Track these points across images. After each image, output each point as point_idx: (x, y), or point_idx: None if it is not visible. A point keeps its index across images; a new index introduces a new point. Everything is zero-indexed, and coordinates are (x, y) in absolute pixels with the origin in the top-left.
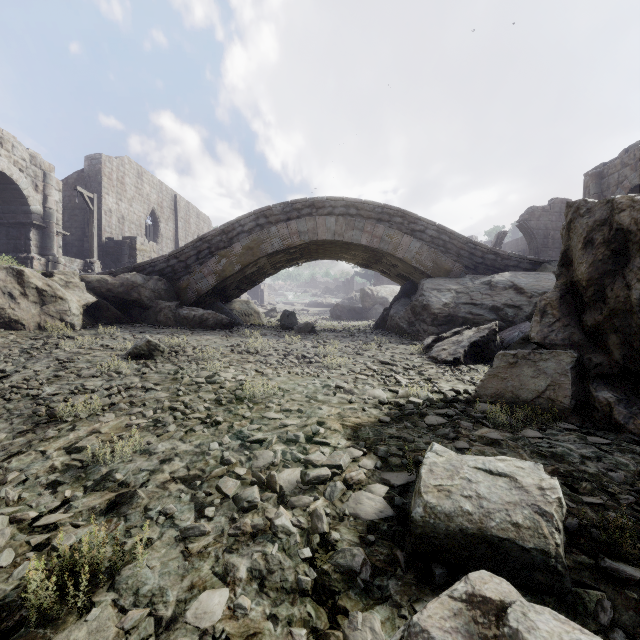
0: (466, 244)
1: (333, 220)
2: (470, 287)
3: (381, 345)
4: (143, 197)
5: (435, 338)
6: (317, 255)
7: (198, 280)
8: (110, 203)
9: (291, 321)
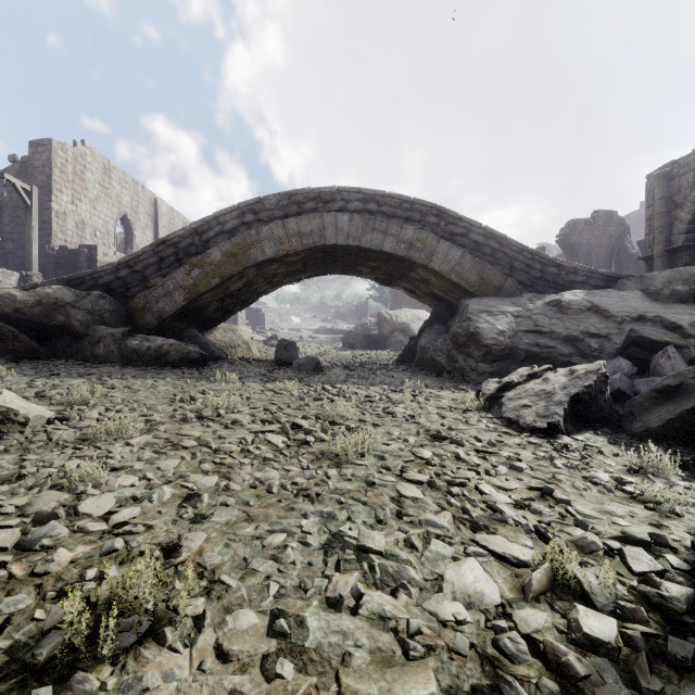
0: (521, 253)
1: (346, 218)
2: (531, 309)
3: (416, 392)
4: (111, 198)
5: (502, 384)
6: (325, 268)
7: (160, 298)
8: (64, 202)
9: (290, 354)
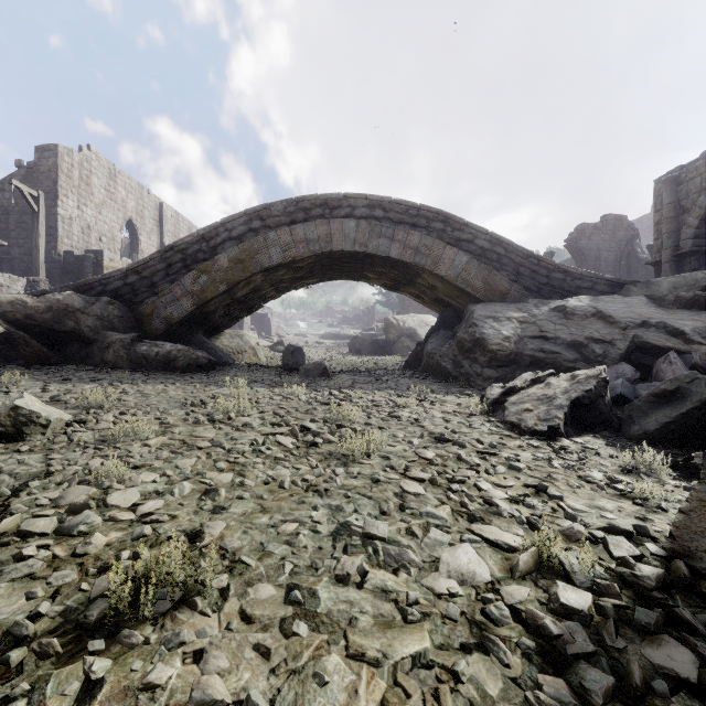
0: (527, 259)
1: (353, 224)
2: (537, 315)
3: (422, 397)
4: (117, 203)
5: (506, 389)
6: (332, 273)
7: (168, 304)
8: (70, 208)
9: (297, 359)
